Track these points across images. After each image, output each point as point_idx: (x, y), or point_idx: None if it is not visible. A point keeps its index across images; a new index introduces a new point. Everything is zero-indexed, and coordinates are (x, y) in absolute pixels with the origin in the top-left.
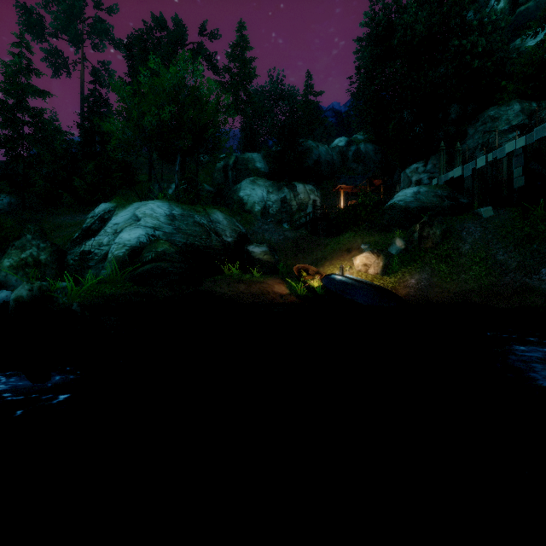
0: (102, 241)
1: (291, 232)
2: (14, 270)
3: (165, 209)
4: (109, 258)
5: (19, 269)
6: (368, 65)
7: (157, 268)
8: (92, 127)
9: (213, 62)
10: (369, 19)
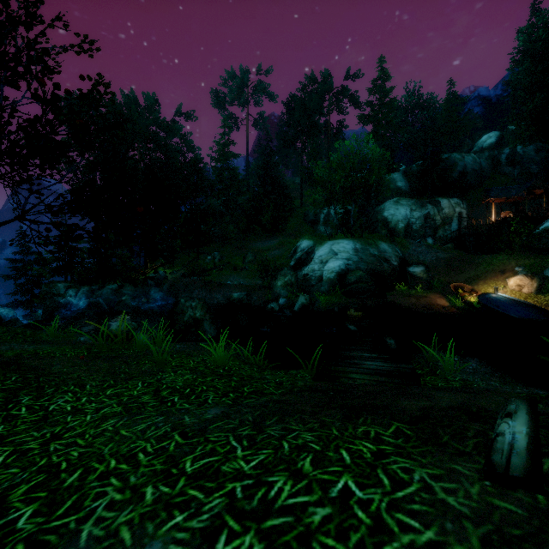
0: (314, 268)
1: (443, 253)
2: (282, 287)
3: (350, 245)
4: (324, 280)
5: (284, 287)
6: (525, 82)
7: (359, 287)
8: (266, 173)
9: (355, 99)
10: (527, 37)
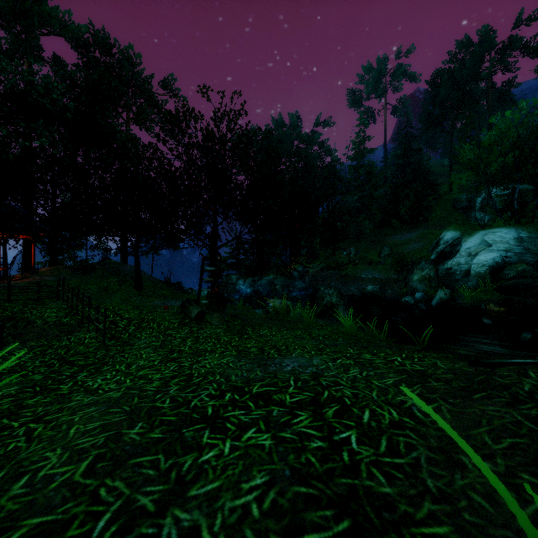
0: (460, 262)
1: None
2: (419, 281)
3: (511, 234)
4: (472, 274)
5: (421, 281)
6: None
7: (520, 283)
8: (405, 163)
9: (531, 47)
10: None
